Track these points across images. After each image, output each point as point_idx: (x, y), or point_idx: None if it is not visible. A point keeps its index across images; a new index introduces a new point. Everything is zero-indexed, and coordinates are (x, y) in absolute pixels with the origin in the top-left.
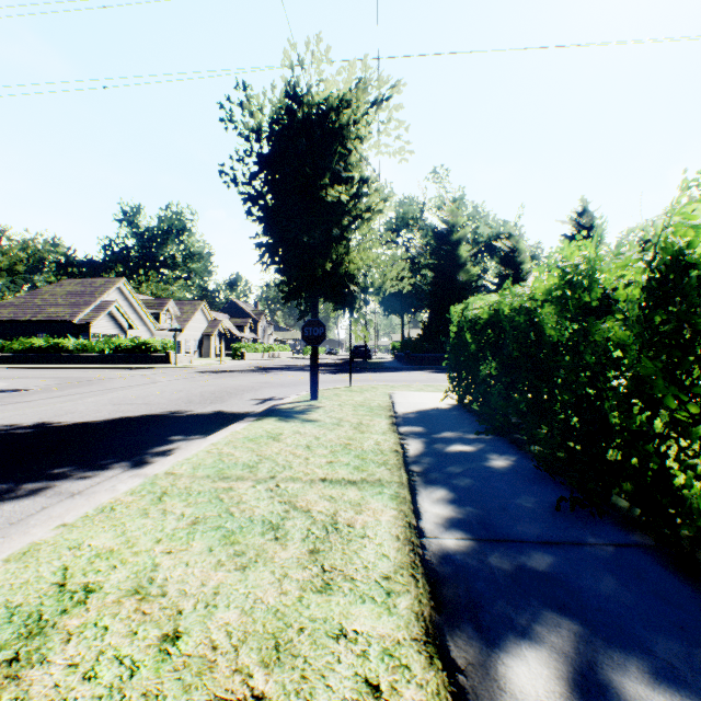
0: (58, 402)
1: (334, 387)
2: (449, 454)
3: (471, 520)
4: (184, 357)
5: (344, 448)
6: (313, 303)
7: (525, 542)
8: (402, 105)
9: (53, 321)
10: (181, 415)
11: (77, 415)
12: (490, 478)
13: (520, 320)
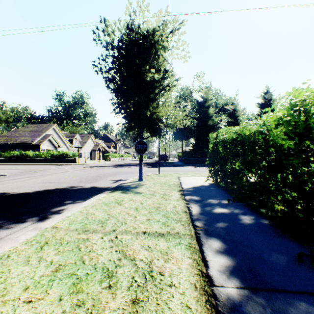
0: (16, 181)
1: (151, 174)
2: (215, 213)
3: (242, 269)
4: (82, 160)
5: (156, 210)
6: (141, 133)
7: (287, 292)
8: (185, 33)
9: (23, 143)
10: (74, 189)
11: (22, 189)
12: (244, 231)
13: (259, 137)
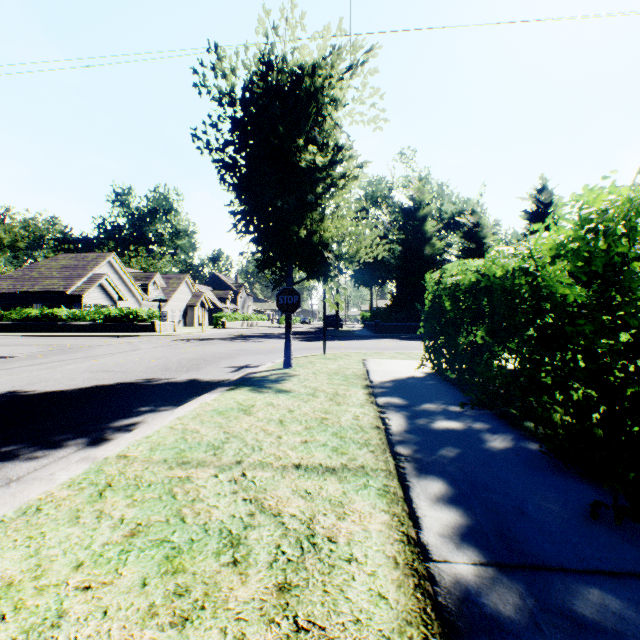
0: (37, 369)
1: (308, 354)
2: (436, 431)
3: (485, 531)
4: (169, 326)
5: (320, 424)
6: (288, 272)
7: (568, 571)
8: (377, 71)
9: (48, 292)
10: (154, 383)
11: (50, 383)
12: (490, 464)
13: (522, 282)
